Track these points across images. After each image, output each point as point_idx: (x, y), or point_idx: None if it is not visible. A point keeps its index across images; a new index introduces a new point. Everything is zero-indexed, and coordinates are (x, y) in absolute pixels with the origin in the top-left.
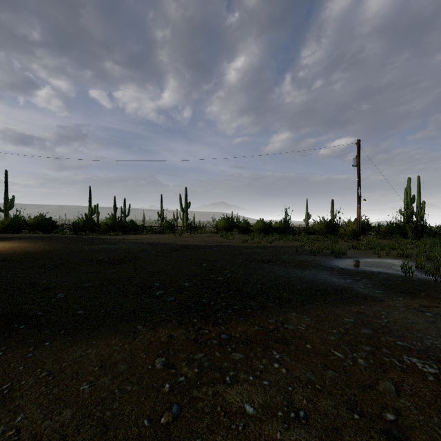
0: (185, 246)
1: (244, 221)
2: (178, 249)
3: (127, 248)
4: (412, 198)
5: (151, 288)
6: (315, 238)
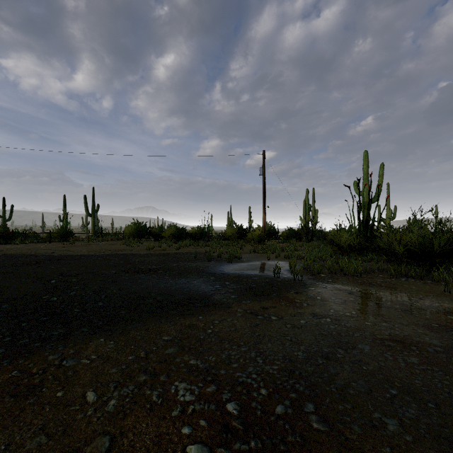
0: (58, 257)
1: (158, 227)
2: (43, 261)
3: None
4: (309, 207)
5: None
6: (225, 243)
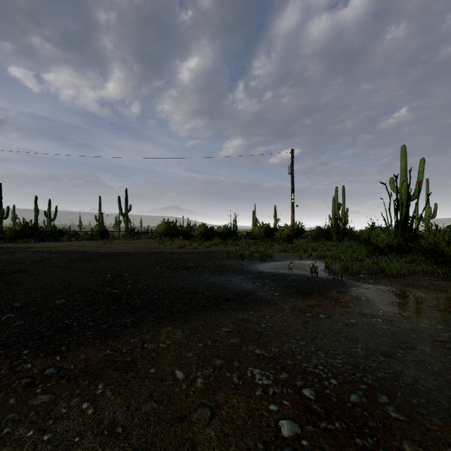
0: (104, 254)
1: (187, 226)
2: (93, 257)
3: (20, 258)
4: (339, 206)
5: (2, 310)
6: (254, 242)
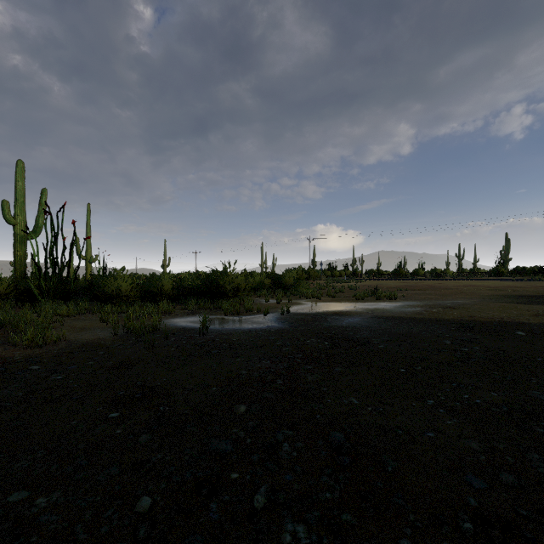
0: None
1: None
2: None
3: None
4: None
5: None
6: None
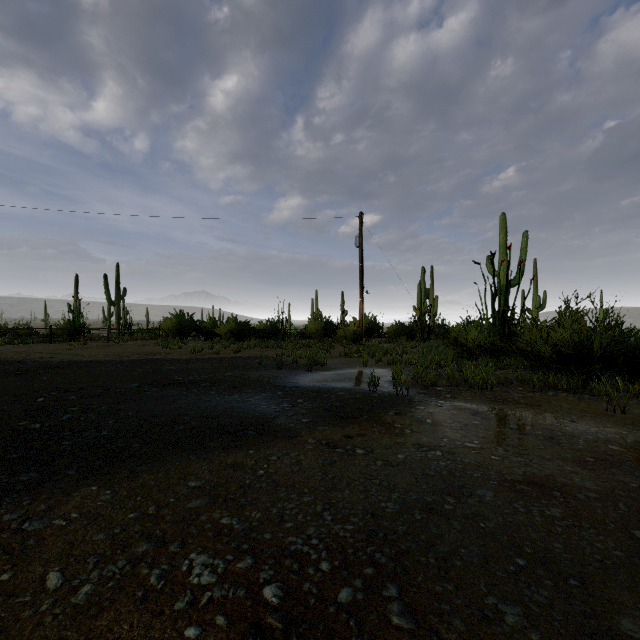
0: (57, 364)
1: (210, 320)
2: (32, 370)
3: None
4: (426, 293)
5: None
6: (306, 344)
